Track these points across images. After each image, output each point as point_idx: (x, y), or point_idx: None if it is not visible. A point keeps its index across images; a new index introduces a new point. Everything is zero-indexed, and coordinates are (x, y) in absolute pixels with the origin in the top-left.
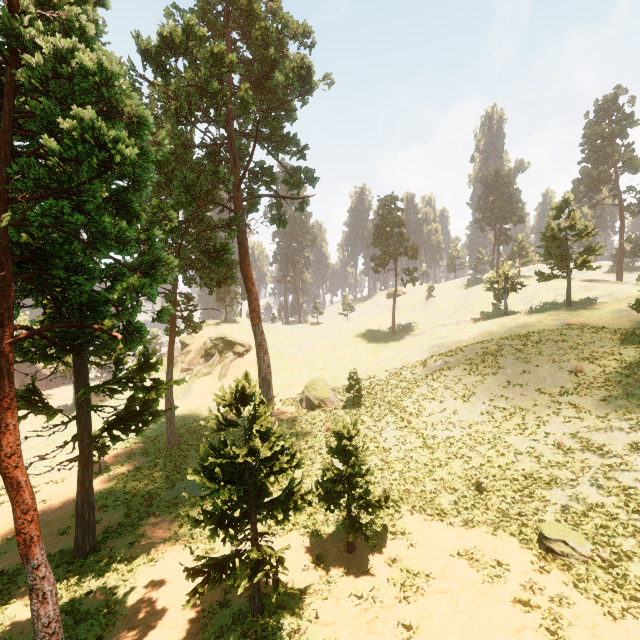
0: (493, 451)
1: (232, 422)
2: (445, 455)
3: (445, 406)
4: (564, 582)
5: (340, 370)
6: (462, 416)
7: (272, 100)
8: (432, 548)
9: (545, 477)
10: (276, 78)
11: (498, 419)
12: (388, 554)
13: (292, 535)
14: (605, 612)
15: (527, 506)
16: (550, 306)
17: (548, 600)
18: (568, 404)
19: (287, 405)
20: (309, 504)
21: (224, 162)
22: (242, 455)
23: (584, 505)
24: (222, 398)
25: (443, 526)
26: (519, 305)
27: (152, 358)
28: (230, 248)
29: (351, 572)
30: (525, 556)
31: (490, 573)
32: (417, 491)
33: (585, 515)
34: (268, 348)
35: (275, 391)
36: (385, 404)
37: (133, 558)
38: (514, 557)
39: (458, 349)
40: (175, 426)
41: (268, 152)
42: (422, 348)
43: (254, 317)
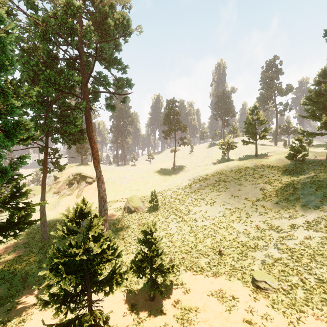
0: (226, 232)
1: (74, 231)
2: (202, 236)
3: (201, 209)
4: (267, 305)
5: (146, 190)
6: (210, 214)
7: (107, 37)
8: (197, 292)
9: (252, 245)
10: (109, 23)
11: (227, 214)
12: (173, 299)
13: (117, 292)
14: (289, 322)
15: (245, 262)
16: (248, 157)
17: (260, 318)
18: (260, 206)
19: (116, 211)
20: (126, 279)
21: (77, 70)
22: (80, 254)
23: (272, 259)
24: (67, 216)
25: (203, 277)
26: (234, 156)
27: (22, 189)
28: (79, 120)
29: (152, 314)
30: (246, 291)
31: (229, 304)
32: (188, 258)
33: (273, 265)
34: (106, 179)
35: (110, 203)
36: (170, 209)
37: (8, 321)
38: (240, 292)
39: (207, 178)
40: (48, 227)
41: (104, 67)
42: (189, 178)
43: (95, 162)
